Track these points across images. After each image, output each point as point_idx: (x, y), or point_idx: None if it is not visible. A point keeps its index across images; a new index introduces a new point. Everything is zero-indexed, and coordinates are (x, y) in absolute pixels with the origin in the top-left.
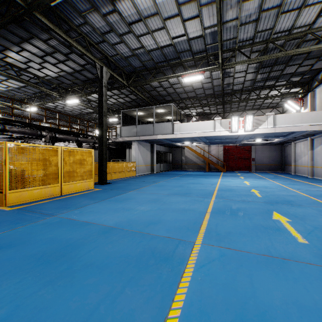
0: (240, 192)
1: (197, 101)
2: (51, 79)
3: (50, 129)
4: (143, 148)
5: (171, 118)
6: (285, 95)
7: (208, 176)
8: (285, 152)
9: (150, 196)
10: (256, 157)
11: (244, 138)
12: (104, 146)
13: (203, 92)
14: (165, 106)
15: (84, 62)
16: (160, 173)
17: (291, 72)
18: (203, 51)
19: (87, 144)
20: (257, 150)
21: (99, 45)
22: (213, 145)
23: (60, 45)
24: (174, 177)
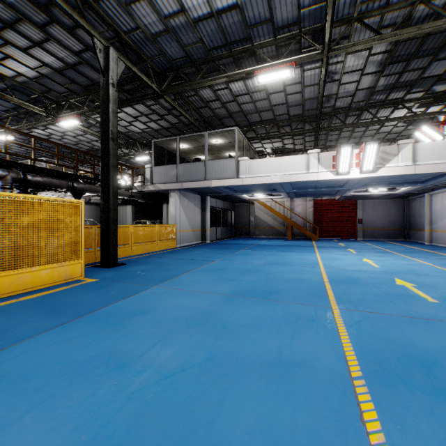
0: (379, 287)
1: (276, 129)
2: (28, 83)
3: (16, 165)
4: (189, 202)
5: (233, 156)
6: (420, 116)
7: (295, 249)
8: (409, 210)
9: (192, 303)
10: (364, 217)
11: (354, 185)
12: (111, 196)
13: (286, 112)
14: (224, 133)
15: (80, 46)
16: (217, 242)
17: (437, 74)
18: (293, 24)
19: (95, 196)
20: (366, 207)
21: (101, 5)
22: (297, 198)
23: (25, 2)
24: (240, 251)
